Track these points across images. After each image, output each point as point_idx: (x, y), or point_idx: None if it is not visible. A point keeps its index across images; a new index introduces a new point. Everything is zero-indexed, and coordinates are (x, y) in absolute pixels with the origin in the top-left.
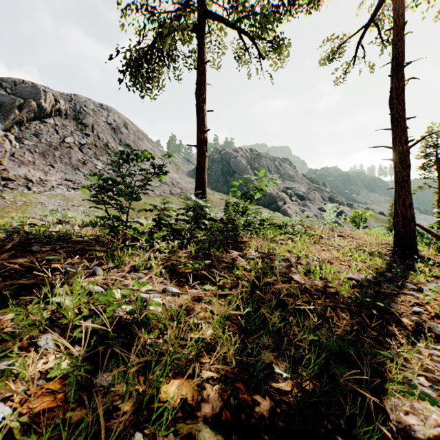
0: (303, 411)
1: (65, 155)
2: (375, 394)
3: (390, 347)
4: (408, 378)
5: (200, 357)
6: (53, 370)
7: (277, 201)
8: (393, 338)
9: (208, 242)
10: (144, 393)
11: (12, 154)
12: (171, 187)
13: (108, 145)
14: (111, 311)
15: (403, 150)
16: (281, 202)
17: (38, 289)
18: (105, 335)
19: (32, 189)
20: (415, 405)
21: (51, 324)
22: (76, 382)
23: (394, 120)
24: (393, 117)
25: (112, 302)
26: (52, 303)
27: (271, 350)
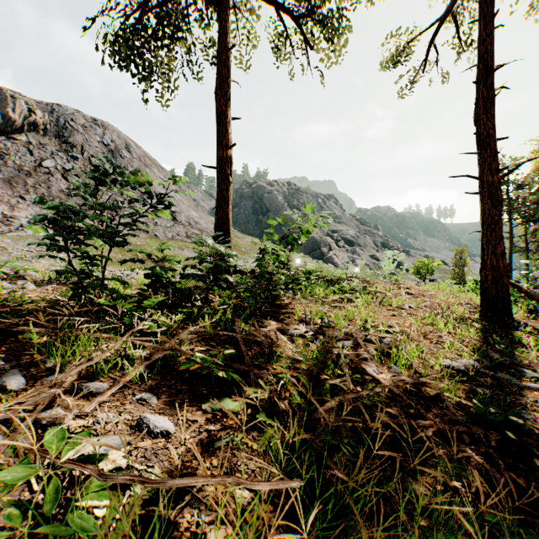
0: None
1: (42, 184)
2: None
3: None
4: None
5: None
6: None
7: (321, 247)
8: None
9: (232, 309)
10: None
11: None
12: (188, 228)
13: None
14: None
15: (493, 180)
16: (326, 248)
17: None
18: None
19: None
20: None
21: None
22: None
23: (482, 141)
24: (480, 137)
25: None
26: None
27: None
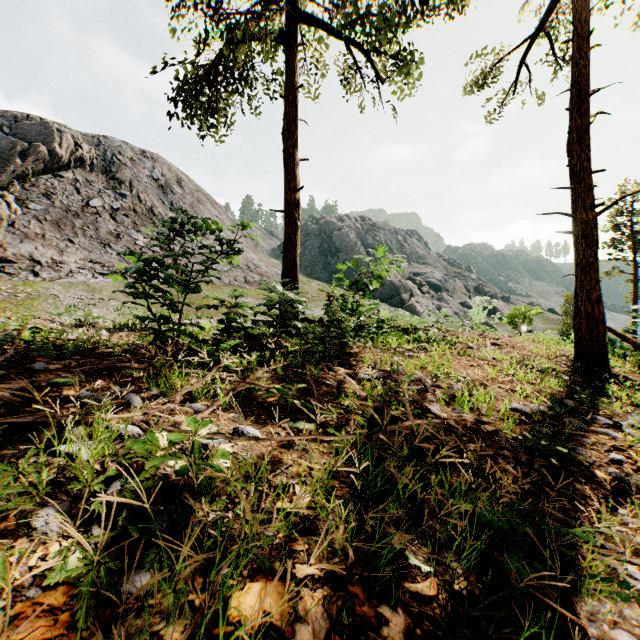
0: (457, 630)
1: (90, 225)
2: (563, 595)
3: (580, 516)
4: (610, 566)
5: (292, 542)
6: (54, 573)
7: (400, 293)
8: (583, 502)
9: (302, 354)
10: (202, 608)
11: (10, 223)
12: (246, 272)
13: (153, 210)
14: (152, 469)
15: (587, 218)
16: (406, 294)
17: (40, 432)
18: (141, 509)
19: (41, 275)
20: (625, 612)
21: (57, 490)
22: (91, 592)
23: (575, 175)
24: (573, 170)
25: (154, 451)
26: (60, 454)
27: (403, 529)
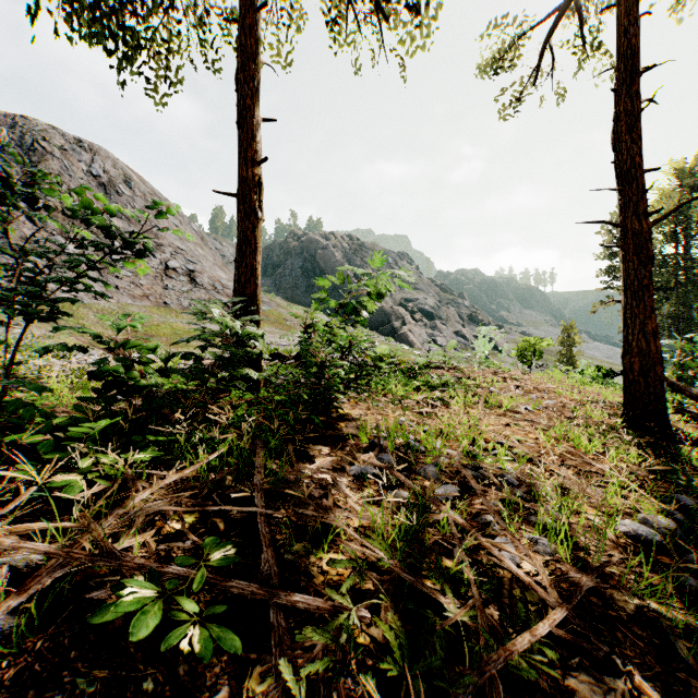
0: None
1: None
2: None
3: None
4: None
5: None
6: None
7: (392, 321)
8: None
9: (254, 430)
10: None
11: None
12: (212, 293)
13: None
14: None
15: (642, 228)
16: (398, 322)
17: None
18: None
19: None
20: None
21: None
22: None
23: (625, 172)
24: (622, 166)
25: None
26: None
27: None
